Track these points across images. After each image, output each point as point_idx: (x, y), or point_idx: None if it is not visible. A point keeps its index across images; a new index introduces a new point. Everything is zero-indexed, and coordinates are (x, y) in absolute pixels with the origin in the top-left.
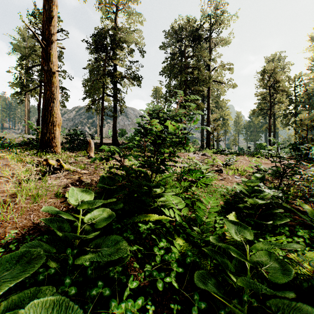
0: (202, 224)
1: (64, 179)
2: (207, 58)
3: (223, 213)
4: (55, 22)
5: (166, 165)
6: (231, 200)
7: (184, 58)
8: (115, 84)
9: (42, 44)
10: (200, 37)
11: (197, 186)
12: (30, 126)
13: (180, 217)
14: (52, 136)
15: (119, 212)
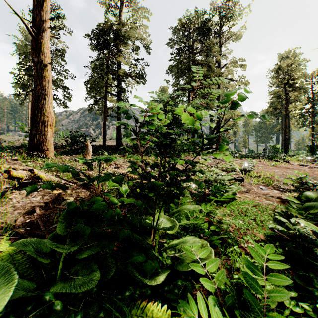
0: (260, 315)
1: (38, 196)
2: (218, 53)
3: (284, 272)
4: (47, 7)
5: (184, 188)
6: (271, 228)
7: (193, 54)
8: (119, 82)
9: (31, 32)
10: (210, 31)
11: (219, 205)
12: (23, 127)
13: (214, 297)
14: (43, 138)
15: (93, 289)
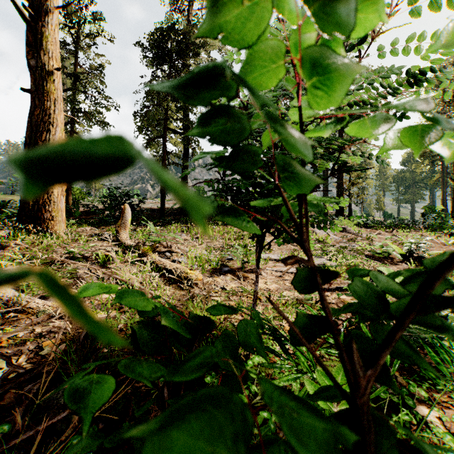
0: None
1: None
2: None
3: None
4: None
5: None
6: None
7: None
8: (184, 114)
9: (23, 14)
10: None
11: (425, 386)
12: None
13: None
14: (45, 198)
15: None
